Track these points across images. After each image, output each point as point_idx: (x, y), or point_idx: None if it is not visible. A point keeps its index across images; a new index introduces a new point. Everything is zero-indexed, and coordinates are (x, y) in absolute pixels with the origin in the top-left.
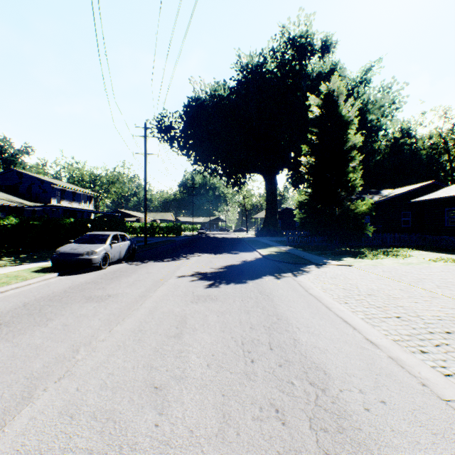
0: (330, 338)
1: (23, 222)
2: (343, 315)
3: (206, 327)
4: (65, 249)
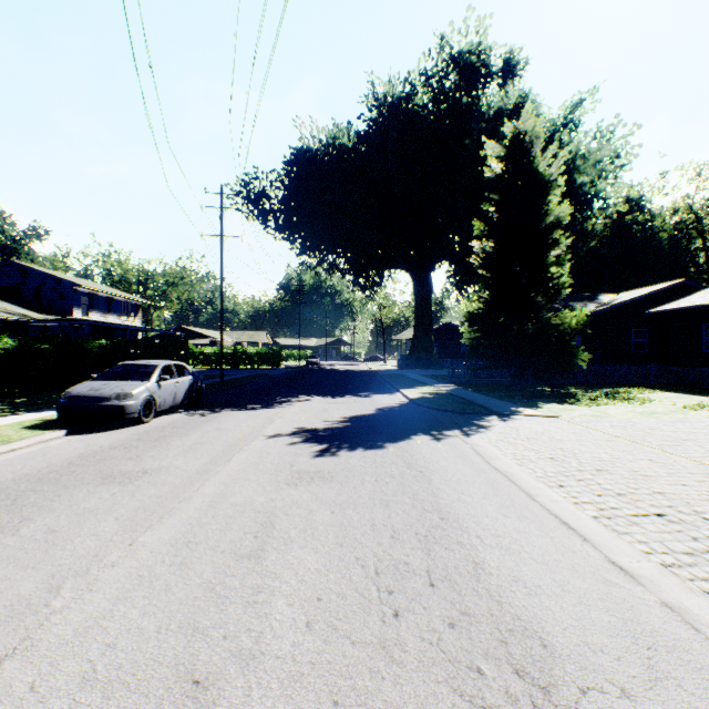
0: (543, 559)
1: (24, 345)
2: (559, 510)
3: (310, 535)
4: (81, 390)
